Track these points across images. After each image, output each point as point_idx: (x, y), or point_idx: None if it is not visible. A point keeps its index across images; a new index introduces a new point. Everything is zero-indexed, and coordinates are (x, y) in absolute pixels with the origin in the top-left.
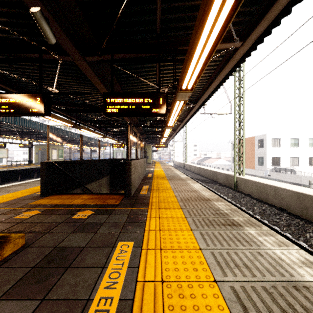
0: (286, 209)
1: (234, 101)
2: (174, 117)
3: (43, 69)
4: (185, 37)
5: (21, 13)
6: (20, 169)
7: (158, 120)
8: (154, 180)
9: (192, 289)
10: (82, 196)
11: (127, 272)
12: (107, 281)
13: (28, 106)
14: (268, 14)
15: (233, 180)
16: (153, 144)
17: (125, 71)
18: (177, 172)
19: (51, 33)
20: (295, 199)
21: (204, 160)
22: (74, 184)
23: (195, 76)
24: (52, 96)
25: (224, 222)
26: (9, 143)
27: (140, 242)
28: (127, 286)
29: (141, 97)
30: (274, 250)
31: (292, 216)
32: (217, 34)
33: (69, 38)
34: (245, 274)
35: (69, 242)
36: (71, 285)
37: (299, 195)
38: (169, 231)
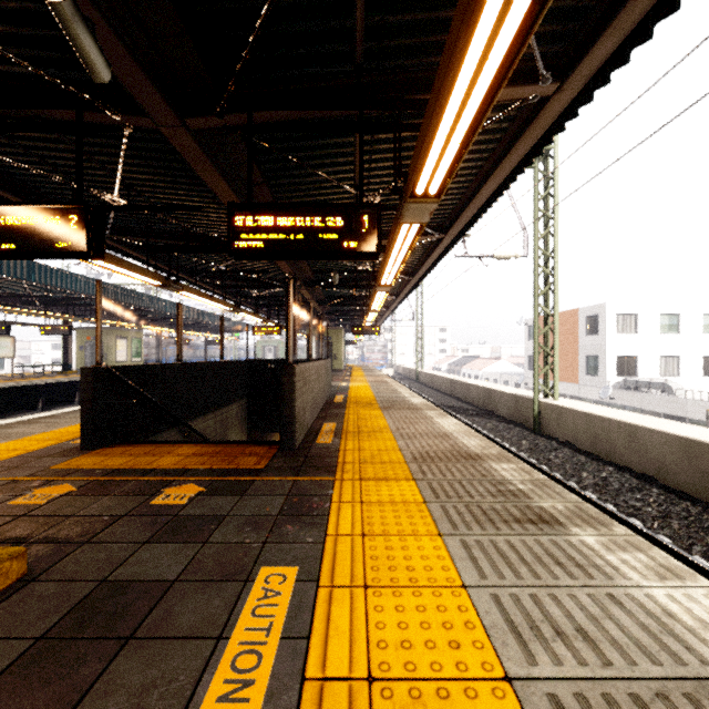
0: (658, 478)
1: (535, 228)
2: (397, 262)
3: (90, 151)
4: (422, 72)
5: (31, 11)
6: (43, 385)
7: (358, 271)
8: (350, 410)
9: (448, 703)
10: (180, 448)
11: (279, 652)
12: (228, 678)
13: (49, 236)
14: (623, 14)
15: (530, 410)
16: (347, 327)
17: (281, 154)
18: (402, 391)
19: (100, 57)
20: (678, 455)
21: (462, 363)
22: (161, 419)
23: (448, 162)
24: (111, 215)
25: (519, 514)
26: (18, 323)
27: (313, 567)
28: (278, 694)
29: (318, 212)
30: (649, 589)
31: (671, 495)
32: (505, 53)
33: (145, 71)
34: (584, 657)
35: (138, 568)
36: (131, 692)
37: (687, 445)
38: (387, 538)
